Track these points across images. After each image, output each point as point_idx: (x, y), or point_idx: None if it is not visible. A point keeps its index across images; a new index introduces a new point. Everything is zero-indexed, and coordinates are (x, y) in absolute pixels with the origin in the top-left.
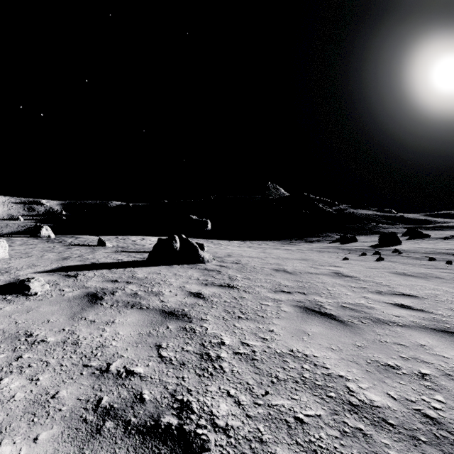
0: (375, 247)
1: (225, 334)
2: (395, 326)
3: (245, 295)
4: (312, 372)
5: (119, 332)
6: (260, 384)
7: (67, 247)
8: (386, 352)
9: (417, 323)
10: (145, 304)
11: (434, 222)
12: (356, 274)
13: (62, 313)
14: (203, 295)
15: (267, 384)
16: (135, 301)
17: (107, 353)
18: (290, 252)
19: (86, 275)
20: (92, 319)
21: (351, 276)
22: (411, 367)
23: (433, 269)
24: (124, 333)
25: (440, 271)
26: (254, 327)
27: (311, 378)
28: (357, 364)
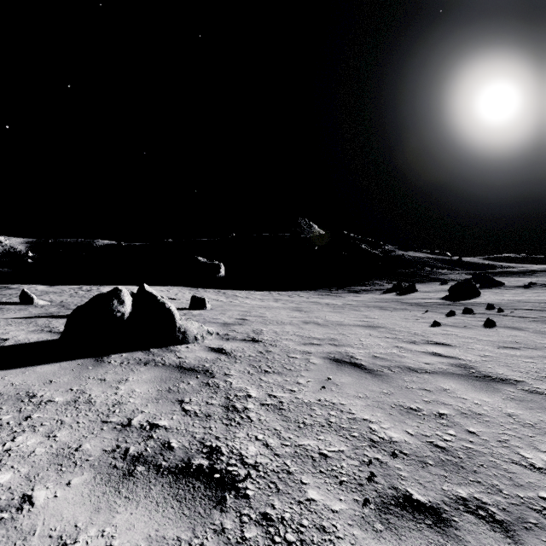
0: (450, 299)
1: None
2: None
3: None
4: None
5: None
6: None
7: None
8: None
9: None
10: None
11: (498, 267)
12: (507, 371)
13: None
14: None
15: None
16: None
17: None
18: (338, 309)
19: None
20: None
21: (505, 378)
22: None
23: None
24: None
25: None
26: None
27: None
28: None
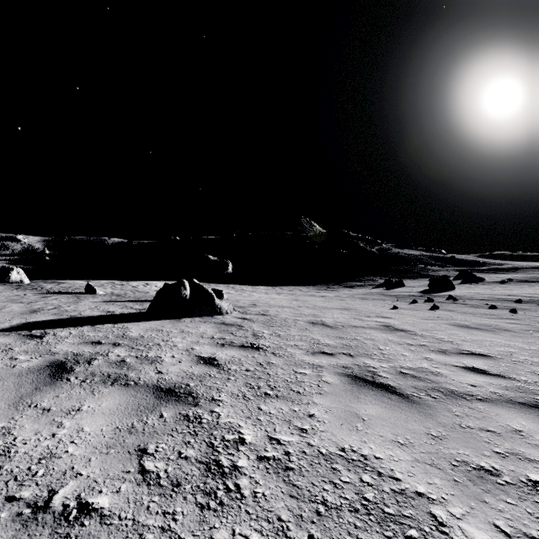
0: (426, 293)
1: (245, 424)
2: (474, 401)
3: (274, 359)
4: (377, 489)
5: (84, 427)
6: (300, 520)
7: (42, 295)
8: (474, 446)
9: (501, 396)
10: (134, 378)
11: (488, 264)
12: (410, 328)
13: (1, 397)
14: (218, 361)
15: (311, 519)
16: (120, 374)
17: (54, 470)
18: (328, 299)
19: (57, 335)
20: (47, 406)
21: (405, 330)
22: (513, 470)
23: (498, 320)
24: (92, 428)
25: (507, 322)
26: (287, 410)
27: (376, 501)
28: (439, 469)
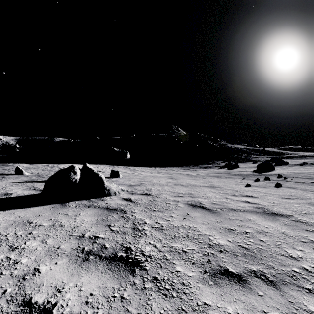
0: (257, 172)
1: None
2: None
3: (155, 309)
4: None
5: None
6: None
7: None
8: None
9: None
10: None
11: (285, 153)
12: (285, 210)
13: None
14: None
15: None
16: None
17: None
18: (194, 177)
19: None
20: None
21: (283, 214)
22: None
23: None
24: None
25: None
26: None
27: None
28: None
